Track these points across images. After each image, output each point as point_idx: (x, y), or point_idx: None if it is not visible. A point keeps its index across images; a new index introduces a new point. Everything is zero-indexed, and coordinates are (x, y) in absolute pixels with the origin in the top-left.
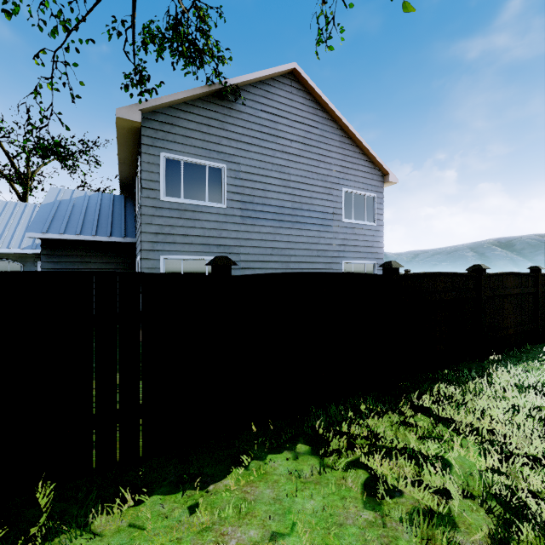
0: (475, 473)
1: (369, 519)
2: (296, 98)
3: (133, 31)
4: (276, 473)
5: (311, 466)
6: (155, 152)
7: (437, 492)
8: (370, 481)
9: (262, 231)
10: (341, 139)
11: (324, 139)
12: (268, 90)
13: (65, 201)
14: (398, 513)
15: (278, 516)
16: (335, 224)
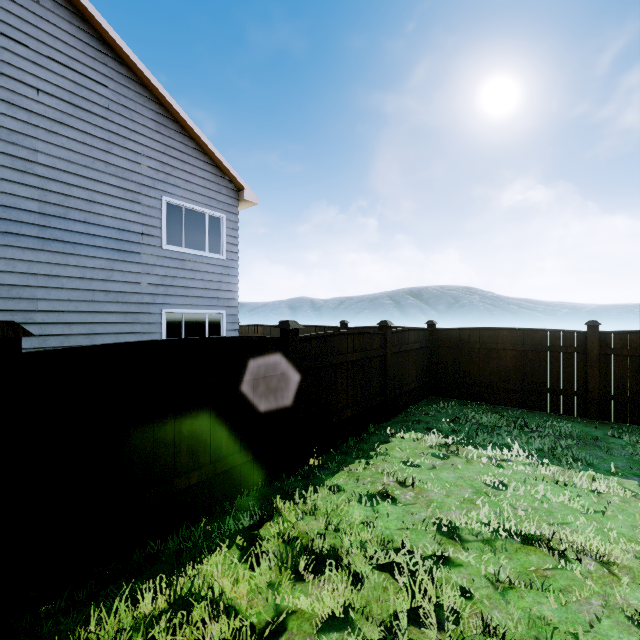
0: None
1: None
2: (53, 17)
3: None
4: None
5: None
6: None
7: None
8: None
9: None
10: (158, 118)
11: (123, 109)
12: None
13: None
14: None
15: None
16: (146, 251)
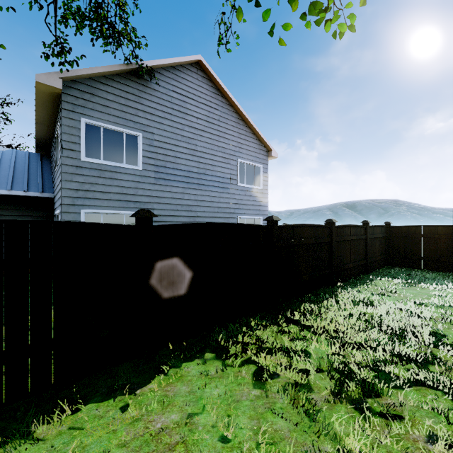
0: (325, 356)
1: (257, 394)
2: (201, 84)
3: (55, 7)
4: (189, 375)
5: (216, 367)
6: (75, 116)
7: (301, 372)
8: (258, 371)
9: (173, 190)
10: (236, 120)
11: (224, 119)
12: (178, 75)
13: None
14: (276, 387)
15: (192, 403)
16: (231, 187)
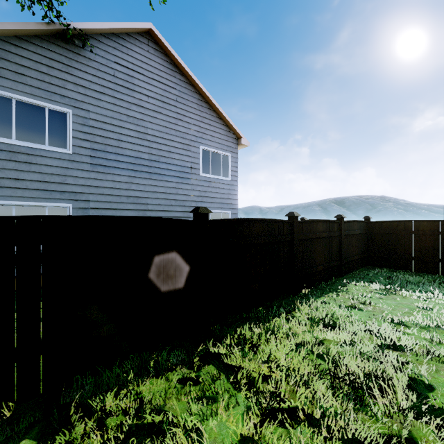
0: None
1: None
2: (154, 57)
3: None
4: None
5: None
6: None
7: None
8: None
9: (116, 179)
10: (198, 102)
11: (183, 100)
12: (123, 44)
13: None
14: None
15: None
16: (193, 177)
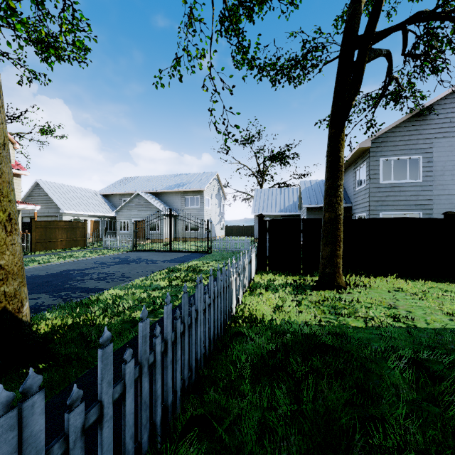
0: None
1: None
2: None
3: (375, 110)
4: None
5: None
6: (376, 159)
7: None
8: None
9: (451, 193)
10: None
11: None
12: None
13: (309, 187)
14: None
15: None
16: None
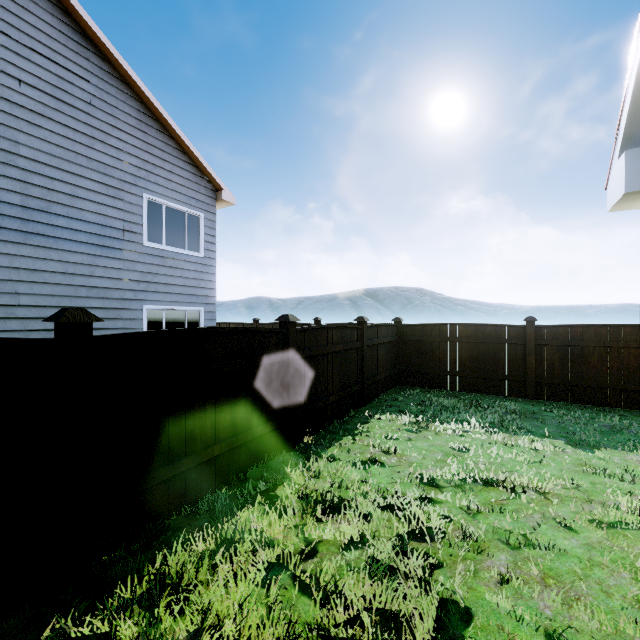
0: None
1: None
2: (35, 8)
3: None
4: None
5: None
6: None
7: None
8: None
9: None
10: (140, 116)
11: (105, 105)
12: None
13: None
14: None
15: None
16: (127, 247)
